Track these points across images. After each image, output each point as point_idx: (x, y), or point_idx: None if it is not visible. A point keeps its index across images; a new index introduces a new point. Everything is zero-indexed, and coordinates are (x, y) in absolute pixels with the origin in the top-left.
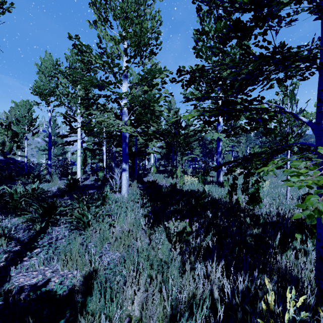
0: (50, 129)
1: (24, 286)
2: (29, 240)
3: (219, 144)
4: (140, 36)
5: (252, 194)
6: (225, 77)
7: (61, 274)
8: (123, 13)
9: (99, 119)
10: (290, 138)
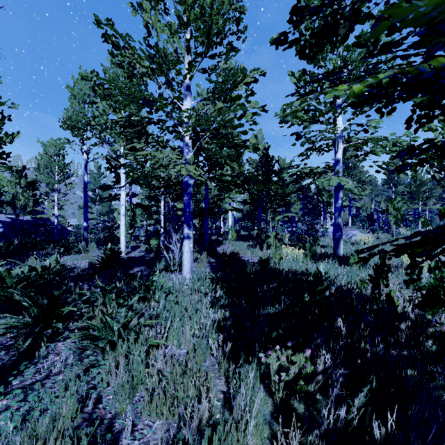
0: (86, 177)
1: None
2: None
3: (338, 195)
4: (210, 16)
5: (431, 289)
6: None
7: None
8: None
9: (141, 152)
10: None
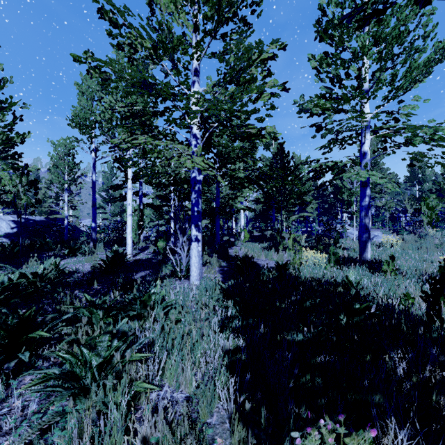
0: (94, 176)
1: None
2: None
3: (365, 192)
4: None
5: None
6: None
7: None
8: None
9: (138, 140)
10: None
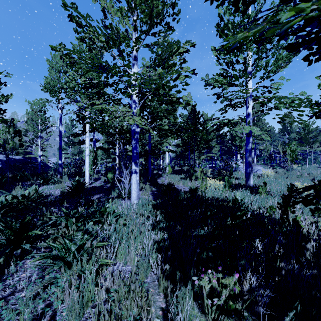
0: (60, 127)
1: None
2: None
3: (249, 140)
4: (152, 0)
5: None
6: None
7: None
8: None
9: (97, 106)
10: None
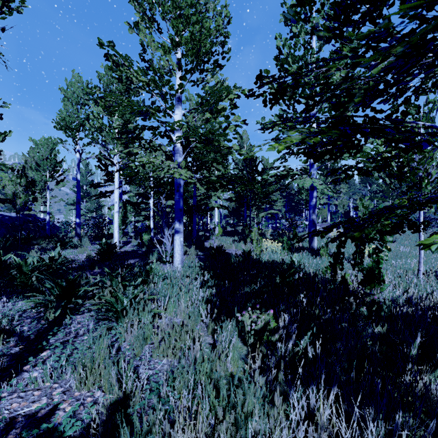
0: (78, 176)
1: (17, 418)
2: (36, 337)
3: (313, 194)
4: (199, 40)
5: (369, 269)
6: (337, 83)
7: (76, 397)
8: (176, 8)
9: (140, 159)
10: (425, 184)
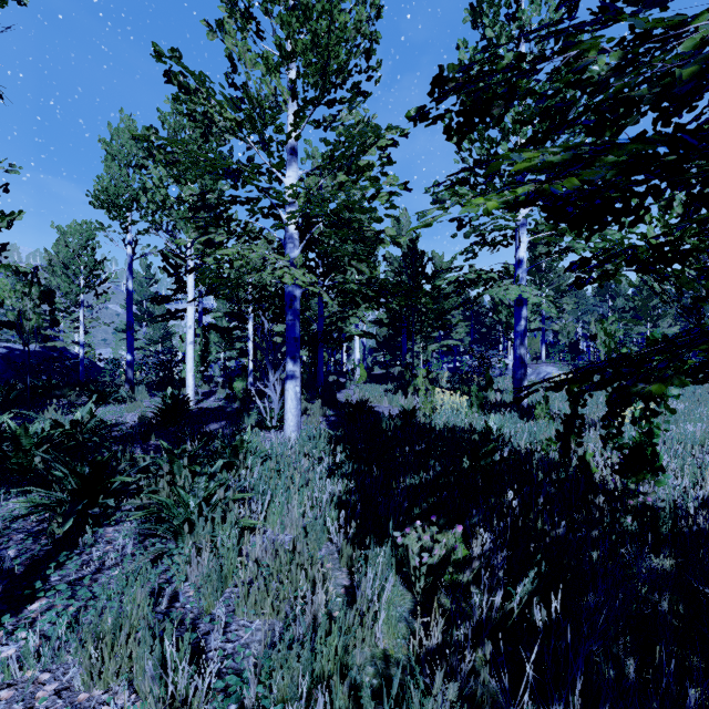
0: (130, 283)
1: None
2: (27, 570)
3: (521, 313)
4: (326, 46)
5: (635, 447)
6: (601, 78)
7: (80, 704)
8: None
9: (224, 251)
10: None
